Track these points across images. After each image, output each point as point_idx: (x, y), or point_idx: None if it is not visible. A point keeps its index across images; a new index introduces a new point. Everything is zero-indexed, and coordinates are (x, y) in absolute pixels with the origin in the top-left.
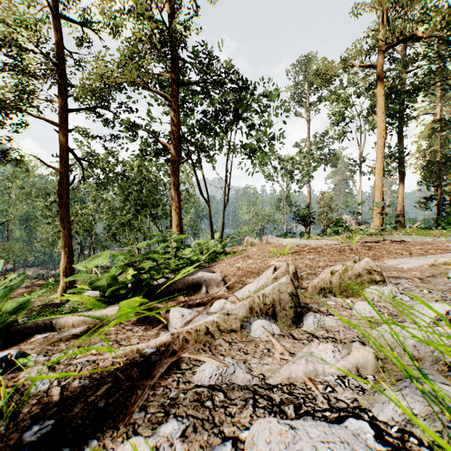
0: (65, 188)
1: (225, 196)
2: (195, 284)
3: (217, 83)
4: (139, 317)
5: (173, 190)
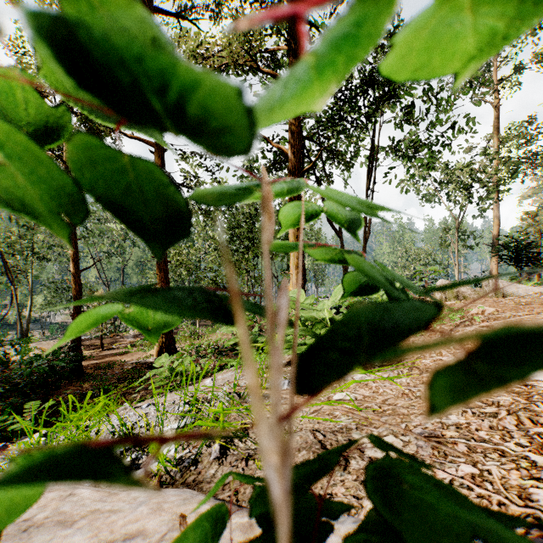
0: None
1: (366, 223)
2: None
3: None
4: None
5: None
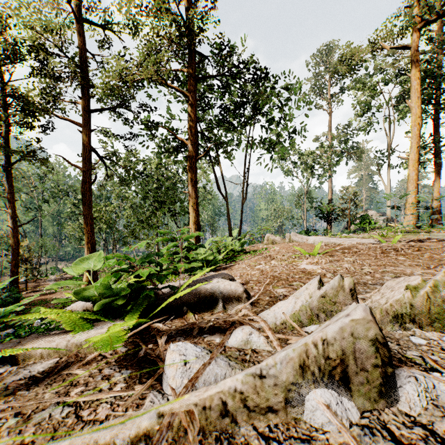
0: (88, 186)
1: (243, 192)
2: (209, 296)
3: (235, 75)
4: (130, 346)
5: (190, 186)
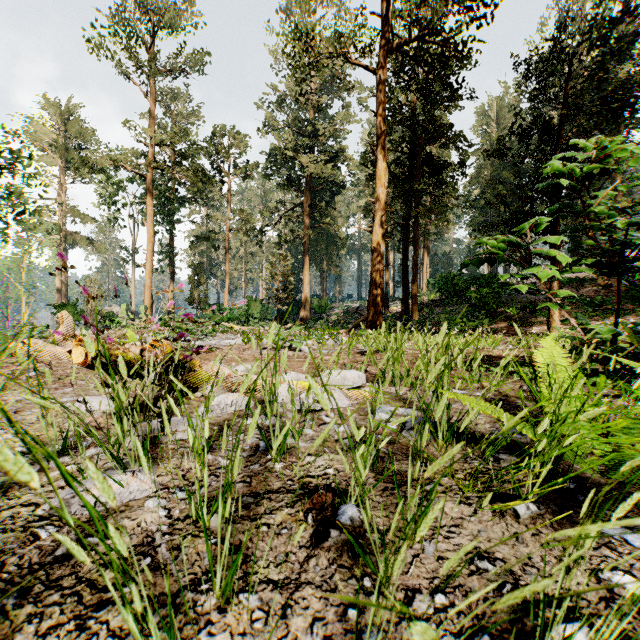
0: None
1: None
2: None
3: None
4: None
5: None
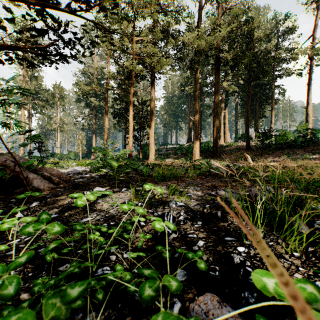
0: None
1: None
2: None
3: None
4: None
5: None
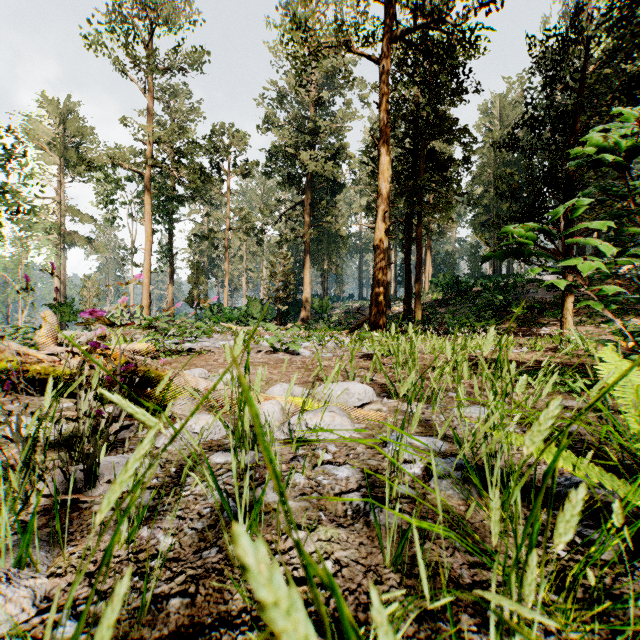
0: None
1: None
2: None
3: None
4: None
5: None
